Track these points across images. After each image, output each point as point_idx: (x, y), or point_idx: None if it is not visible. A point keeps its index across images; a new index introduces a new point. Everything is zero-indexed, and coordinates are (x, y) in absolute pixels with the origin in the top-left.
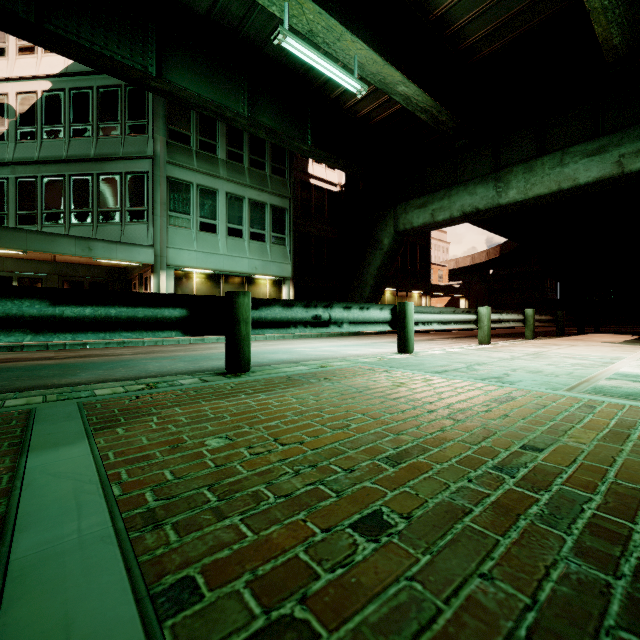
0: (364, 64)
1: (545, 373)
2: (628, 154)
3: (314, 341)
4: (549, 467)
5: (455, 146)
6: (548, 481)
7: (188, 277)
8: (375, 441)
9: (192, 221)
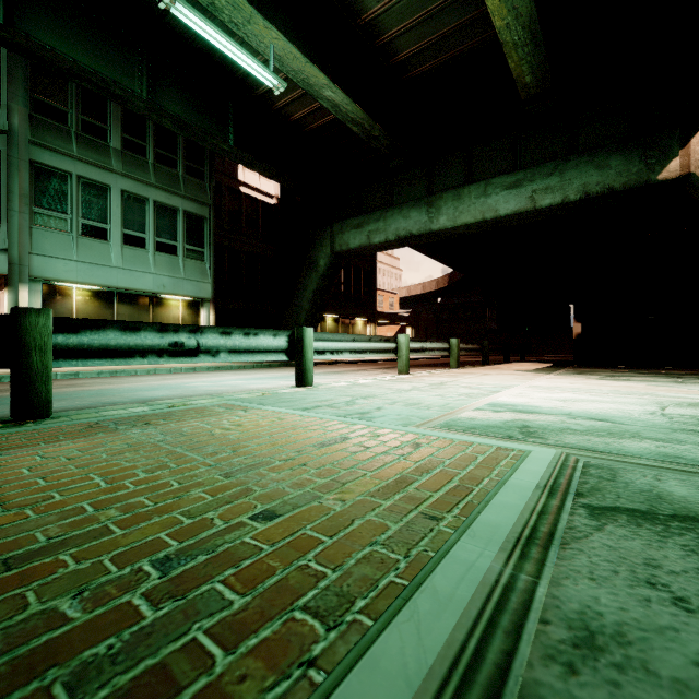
0: (283, 57)
1: (421, 405)
2: (539, 190)
3: (227, 374)
4: (246, 548)
5: (391, 166)
6: (208, 577)
7: (64, 294)
8: (42, 526)
9: (70, 222)
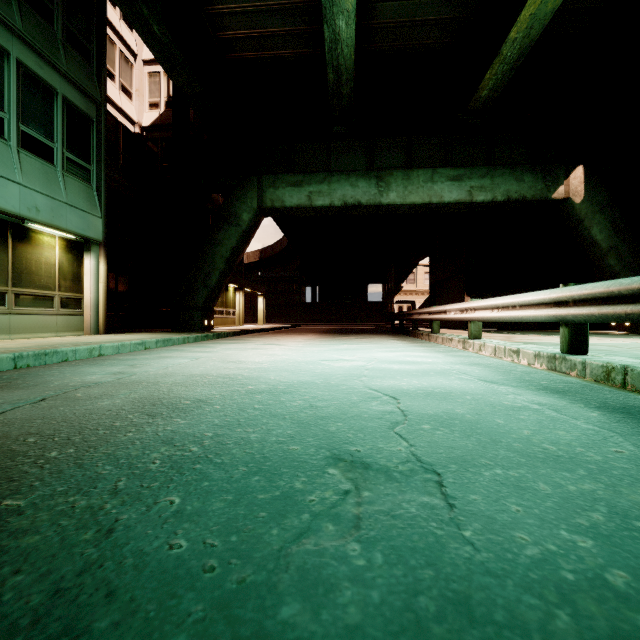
0: None
1: None
2: (476, 187)
3: (241, 348)
4: None
5: (334, 130)
6: None
7: None
8: None
9: None
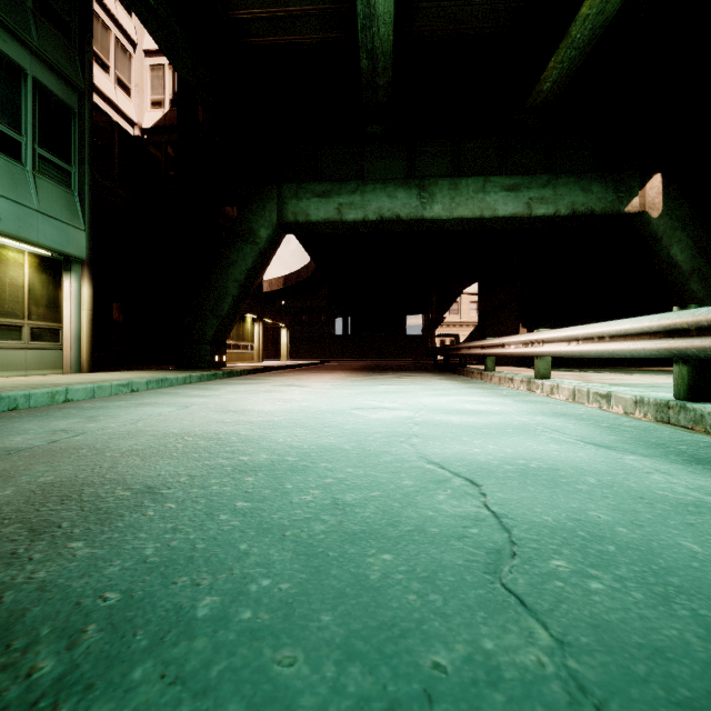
0: None
1: None
2: (535, 199)
3: (252, 390)
4: None
5: (368, 131)
6: None
7: None
8: None
9: None
